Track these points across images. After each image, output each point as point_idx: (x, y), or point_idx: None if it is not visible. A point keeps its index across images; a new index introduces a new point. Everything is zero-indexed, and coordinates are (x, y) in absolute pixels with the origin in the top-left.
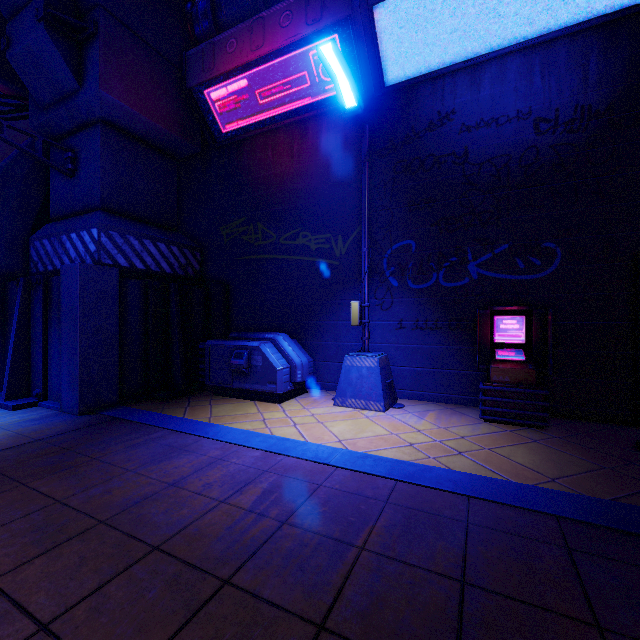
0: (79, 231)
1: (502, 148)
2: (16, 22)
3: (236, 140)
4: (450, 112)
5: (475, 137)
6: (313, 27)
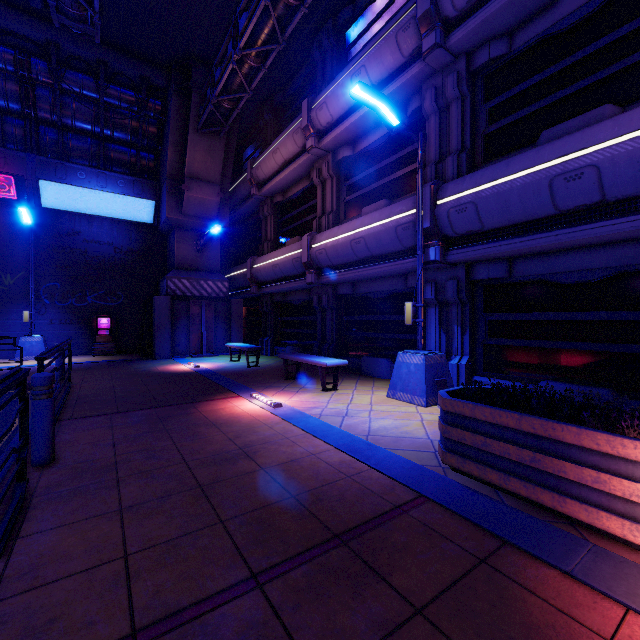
0: None
1: (102, 254)
2: None
3: None
4: (79, 231)
5: (91, 246)
6: None
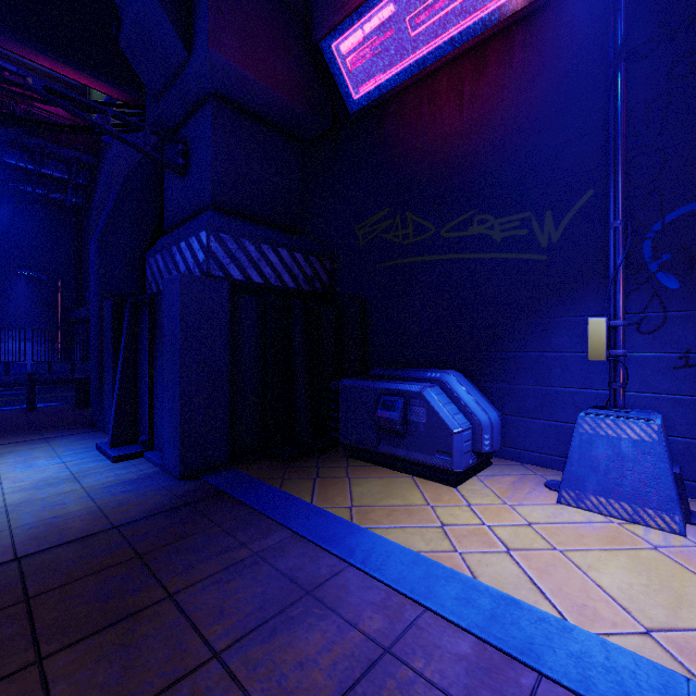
0: (188, 238)
1: None
2: None
3: (376, 104)
4: None
5: None
6: None
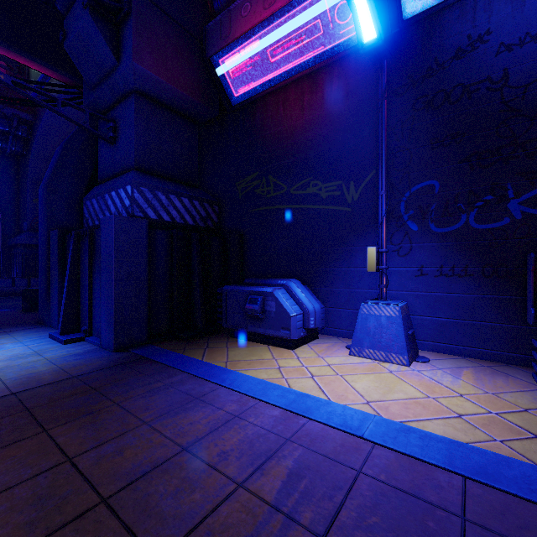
0: (117, 189)
1: None
2: (70, 15)
3: (249, 101)
4: (484, 33)
5: (518, 56)
6: None
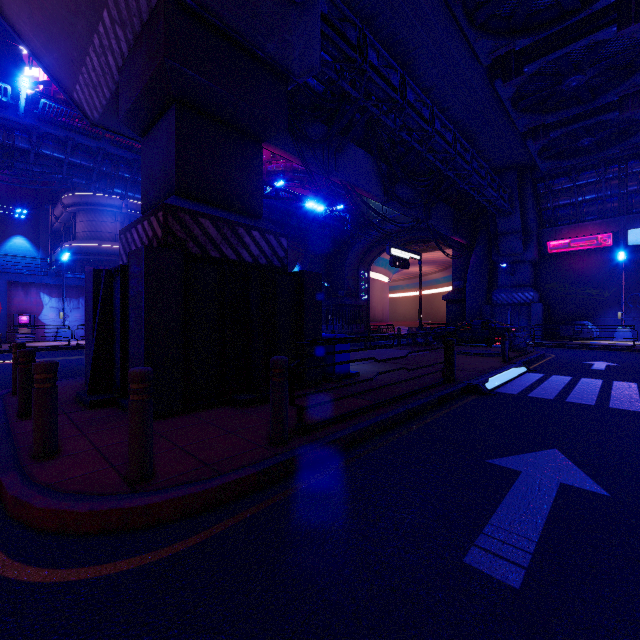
0: (522, 293)
1: None
2: (504, 236)
3: (554, 255)
4: None
5: None
6: (603, 232)
